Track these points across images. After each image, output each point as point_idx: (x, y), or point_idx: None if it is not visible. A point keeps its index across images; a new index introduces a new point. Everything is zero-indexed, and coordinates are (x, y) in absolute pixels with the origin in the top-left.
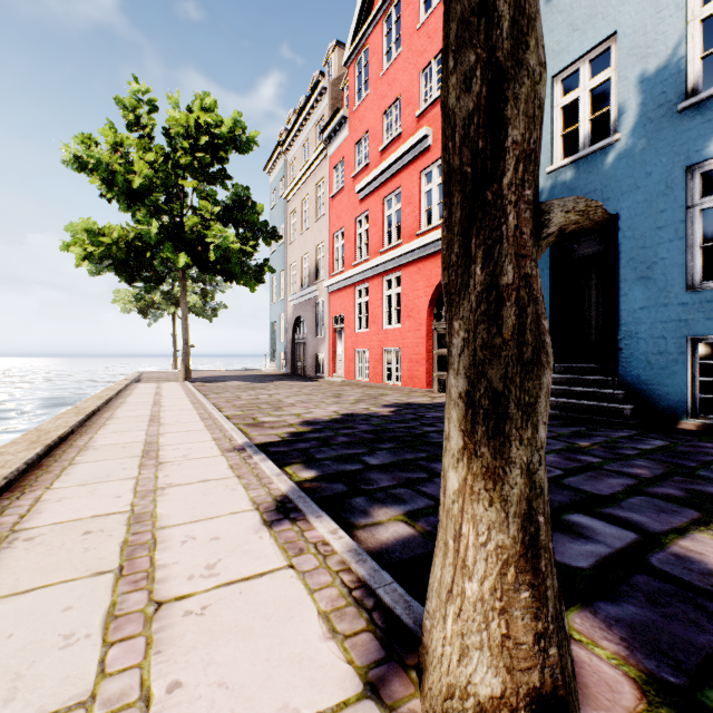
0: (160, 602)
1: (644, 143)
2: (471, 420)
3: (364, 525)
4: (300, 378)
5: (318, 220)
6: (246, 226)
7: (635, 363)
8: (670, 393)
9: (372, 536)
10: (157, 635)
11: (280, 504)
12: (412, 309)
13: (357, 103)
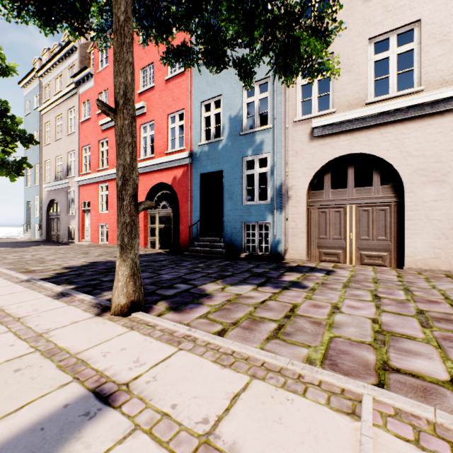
0: (20, 317)
1: (231, 144)
2: (121, 250)
3: (99, 296)
4: (54, 243)
5: (70, 134)
6: (5, 130)
7: (228, 232)
8: (238, 244)
9: (102, 298)
10: (24, 321)
11: (60, 294)
12: None
13: (100, 67)
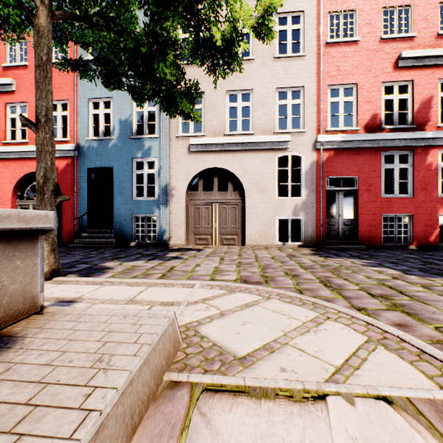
0: None
1: (121, 144)
2: None
3: None
4: None
5: None
6: None
7: (118, 224)
8: (128, 234)
9: None
10: None
11: None
12: None
13: None
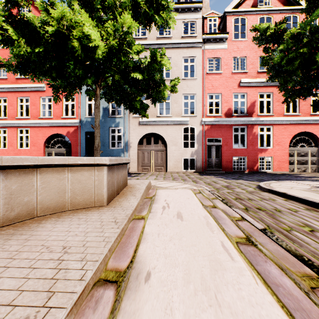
0: None
1: (103, 120)
2: None
3: None
4: None
5: None
6: None
7: None
8: None
9: None
10: None
11: None
12: (36, 143)
13: None
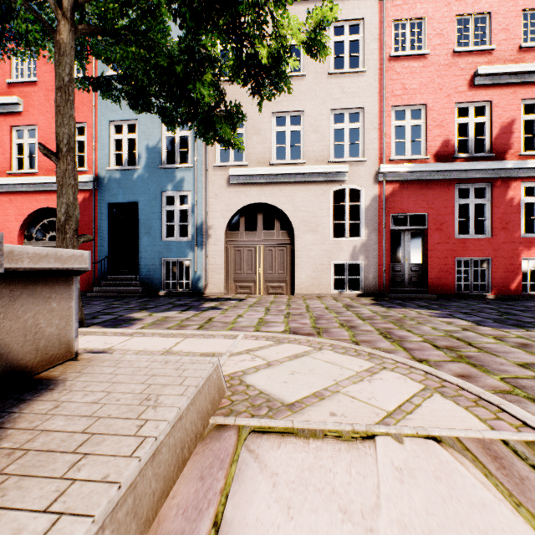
0: None
1: (148, 175)
2: None
3: None
4: None
5: None
6: None
7: (145, 269)
8: (157, 281)
9: None
10: None
11: None
12: (3, 229)
13: None
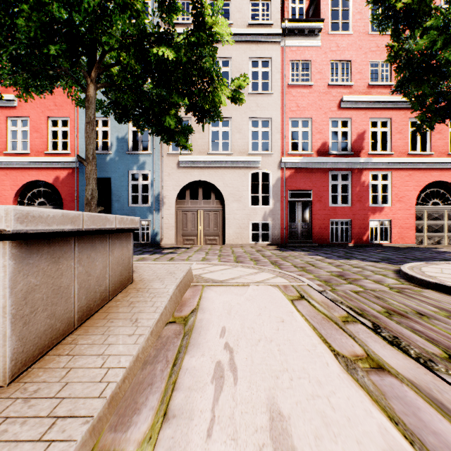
0: None
1: (118, 158)
2: None
3: None
4: None
5: None
6: None
7: None
8: None
9: None
10: None
11: None
12: (0, 196)
13: None
